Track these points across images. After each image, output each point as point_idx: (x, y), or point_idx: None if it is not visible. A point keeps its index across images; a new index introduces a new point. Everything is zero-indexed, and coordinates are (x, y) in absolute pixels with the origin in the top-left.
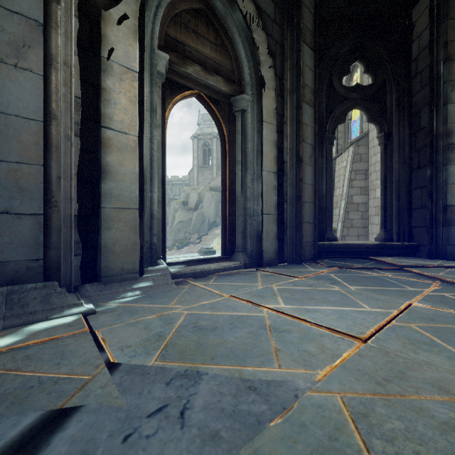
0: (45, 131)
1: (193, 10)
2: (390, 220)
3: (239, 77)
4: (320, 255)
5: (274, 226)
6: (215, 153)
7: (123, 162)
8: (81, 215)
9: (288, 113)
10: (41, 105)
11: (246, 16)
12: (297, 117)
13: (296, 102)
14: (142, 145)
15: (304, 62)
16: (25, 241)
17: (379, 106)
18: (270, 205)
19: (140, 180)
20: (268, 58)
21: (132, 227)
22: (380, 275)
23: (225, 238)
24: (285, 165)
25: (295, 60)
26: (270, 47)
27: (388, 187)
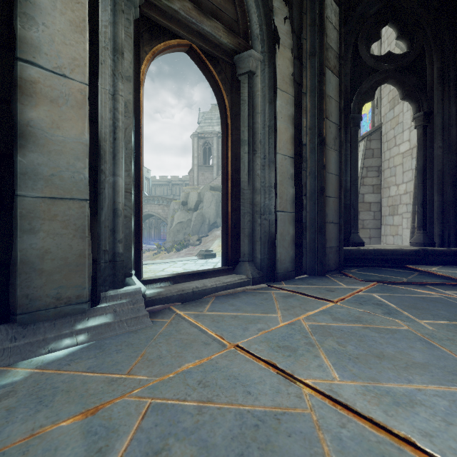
0: None
1: None
2: (430, 219)
3: (246, 28)
4: (345, 263)
5: (290, 227)
6: (215, 152)
7: (60, 122)
8: None
9: (307, 81)
10: None
11: None
12: (319, 86)
13: (317, 68)
14: (96, 99)
15: (328, 18)
16: None
17: (417, 78)
18: (286, 199)
19: (92, 154)
20: (283, 6)
21: (77, 230)
22: (443, 295)
23: (226, 243)
24: (304, 148)
25: (317, 13)
26: None
27: (428, 179)
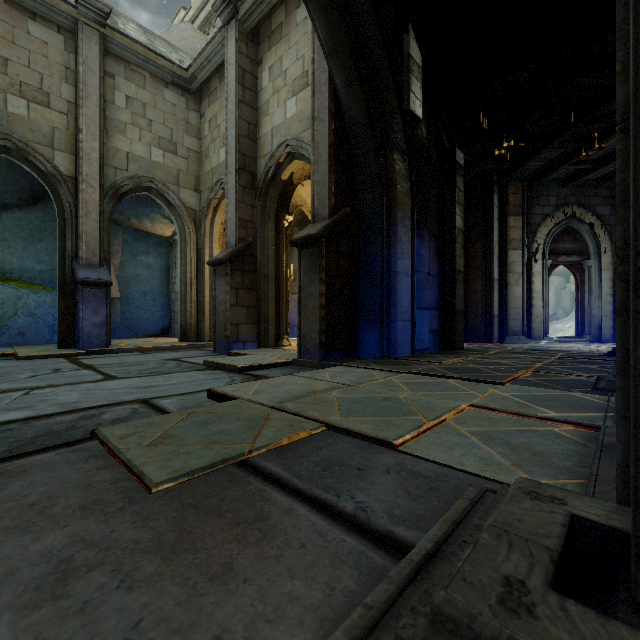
0: (522, 299)
1: (560, 232)
2: None
3: (586, 250)
4: None
5: (610, 322)
6: None
7: (537, 302)
8: (526, 319)
9: None
10: (521, 293)
11: (590, 225)
12: None
13: None
14: (543, 295)
15: None
16: (518, 326)
17: None
18: (607, 311)
19: (542, 307)
20: (605, 237)
21: (540, 323)
22: None
23: (577, 328)
24: None
25: None
26: (607, 231)
27: None
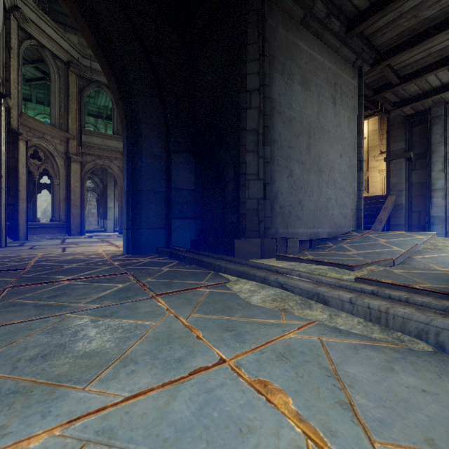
0: None
1: None
2: None
3: None
4: None
5: None
6: None
7: None
8: None
9: None
10: None
11: None
12: None
13: None
14: None
15: None
16: None
17: None
18: None
19: None
20: None
21: None
22: None
23: None
24: None
25: None
26: None
27: None
